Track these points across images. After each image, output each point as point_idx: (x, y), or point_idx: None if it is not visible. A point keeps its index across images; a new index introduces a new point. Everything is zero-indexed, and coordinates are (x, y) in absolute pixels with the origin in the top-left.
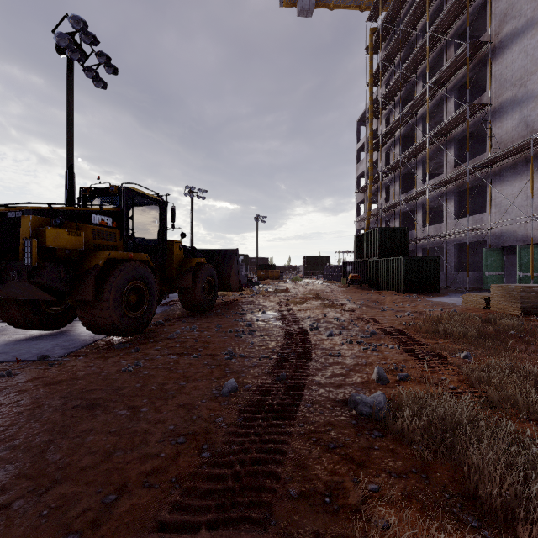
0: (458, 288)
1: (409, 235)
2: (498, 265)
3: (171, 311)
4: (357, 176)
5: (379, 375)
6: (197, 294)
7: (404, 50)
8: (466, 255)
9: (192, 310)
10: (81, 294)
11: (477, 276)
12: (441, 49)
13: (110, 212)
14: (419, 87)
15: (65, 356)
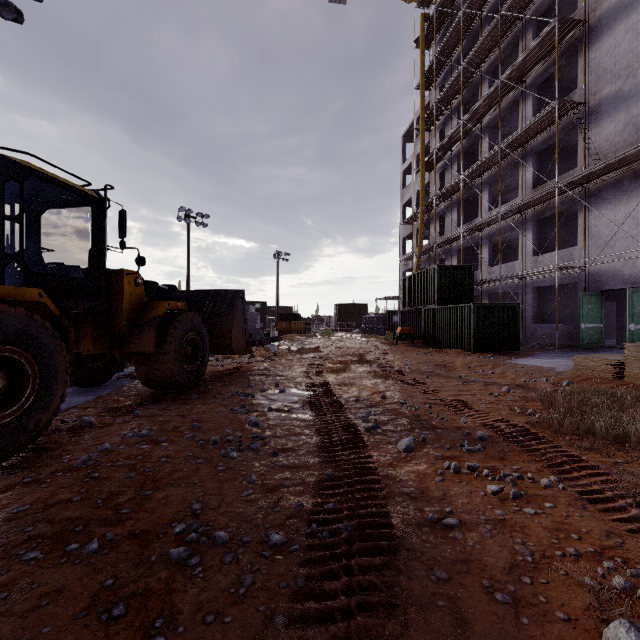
0: (541, 345)
1: None
2: (597, 314)
3: (127, 390)
4: (403, 205)
5: None
6: (166, 363)
7: (465, 41)
8: (546, 303)
9: (162, 389)
10: None
11: (565, 330)
12: (515, 36)
13: None
14: (485, 87)
15: None
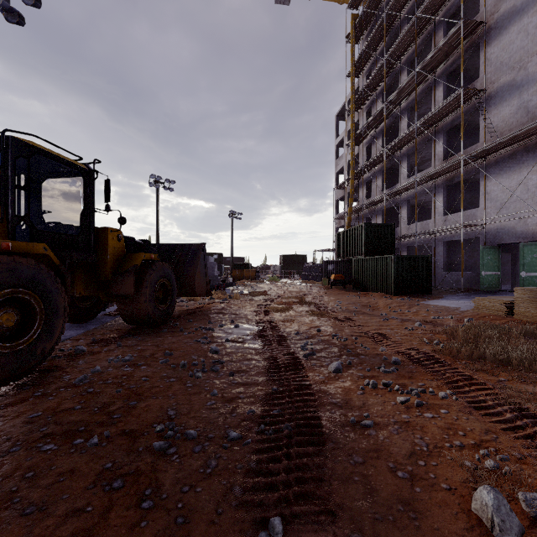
0: (450, 289)
1: None
2: (495, 264)
3: (110, 325)
4: (336, 173)
5: (502, 518)
6: (142, 304)
7: (387, 37)
8: (454, 254)
9: (139, 325)
10: None
11: (470, 277)
12: (429, 34)
13: None
14: (404, 75)
15: None
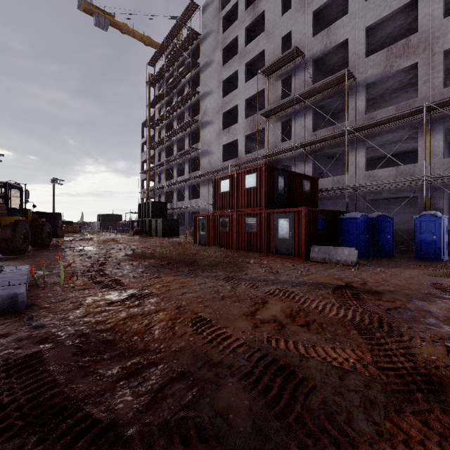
0: None
1: (171, 205)
2: None
3: None
4: (142, 161)
5: (133, 252)
6: (43, 238)
7: (168, 97)
8: None
9: (37, 248)
10: (3, 235)
11: None
12: (184, 109)
13: (1, 196)
14: (175, 123)
15: (2, 260)
